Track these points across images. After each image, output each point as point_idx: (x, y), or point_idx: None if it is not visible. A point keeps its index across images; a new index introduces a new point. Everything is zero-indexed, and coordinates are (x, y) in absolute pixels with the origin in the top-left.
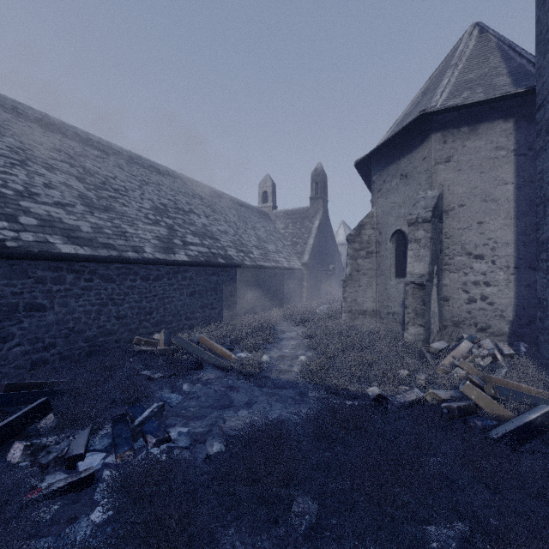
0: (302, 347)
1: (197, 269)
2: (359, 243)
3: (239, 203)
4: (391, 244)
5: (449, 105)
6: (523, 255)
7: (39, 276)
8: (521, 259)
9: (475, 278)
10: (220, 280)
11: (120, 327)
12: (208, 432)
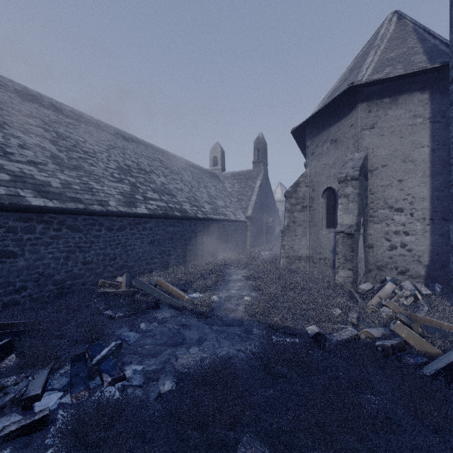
0: (247, 288)
1: (156, 221)
2: (295, 198)
3: (193, 166)
4: (323, 199)
5: (374, 78)
6: (437, 208)
7: (11, 226)
8: (435, 212)
9: (396, 228)
10: (176, 230)
11: (86, 271)
12: (161, 370)
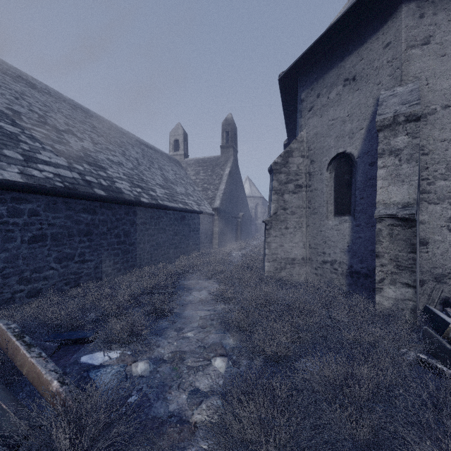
0: (216, 324)
1: (49, 200)
2: (286, 174)
3: (147, 146)
4: (328, 173)
5: None
6: None
7: None
8: None
9: None
10: (97, 219)
11: None
12: None
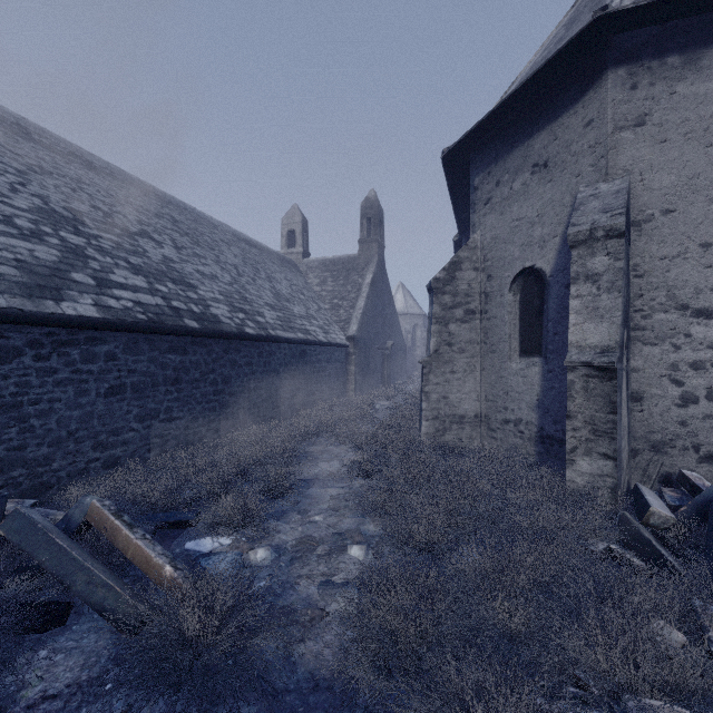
0: (353, 506)
1: (129, 338)
2: (453, 294)
3: (249, 242)
4: (511, 295)
5: None
6: None
7: None
8: None
9: (696, 355)
10: (188, 361)
11: None
12: None
